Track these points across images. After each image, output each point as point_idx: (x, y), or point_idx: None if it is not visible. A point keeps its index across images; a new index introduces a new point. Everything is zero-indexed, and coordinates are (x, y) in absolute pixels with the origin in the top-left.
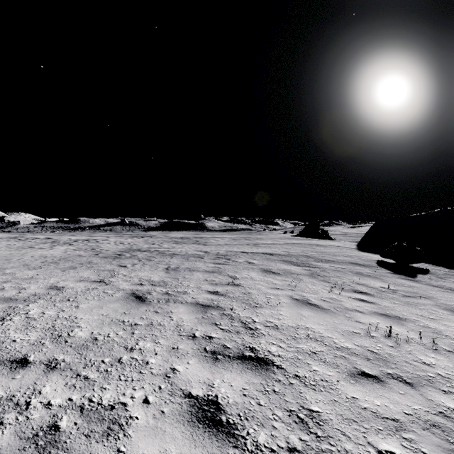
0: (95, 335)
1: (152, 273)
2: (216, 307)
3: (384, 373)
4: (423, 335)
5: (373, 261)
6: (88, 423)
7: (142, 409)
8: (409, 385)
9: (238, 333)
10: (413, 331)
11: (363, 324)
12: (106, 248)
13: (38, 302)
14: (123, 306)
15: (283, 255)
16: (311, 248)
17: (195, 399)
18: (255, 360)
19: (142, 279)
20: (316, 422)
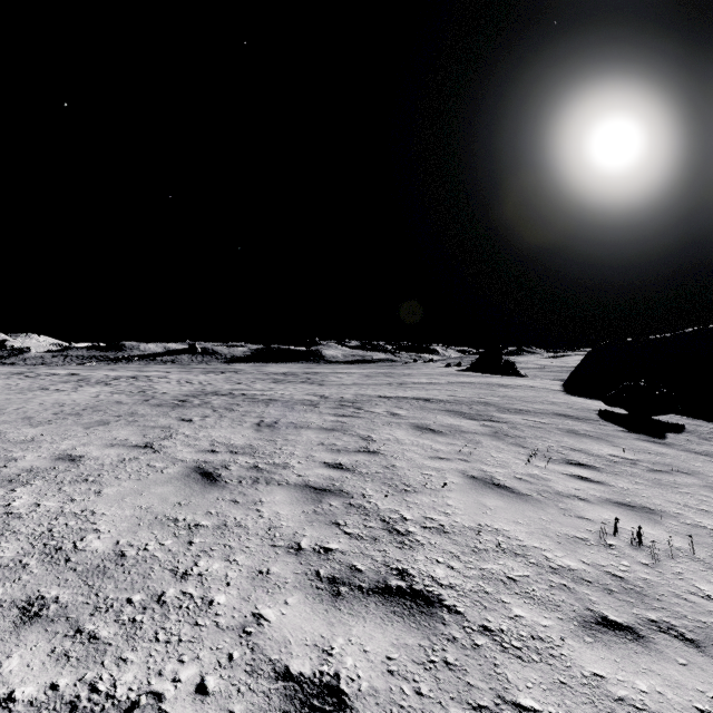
0: (122, 546)
1: (234, 432)
2: (338, 492)
3: (643, 620)
4: (695, 541)
5: (592, 411)
6: None
7: (191, 708)
8: (693, 645)
9: (377, 542)
10: (678, 535)
11: (591, 522)
12: (163, 390)
13: (33, 484)
14: (178, 490)
15: (446, 401)
16: (490, 390)
17: (296, 683)
18: (407, 596)
19: (215, 442)
20: None
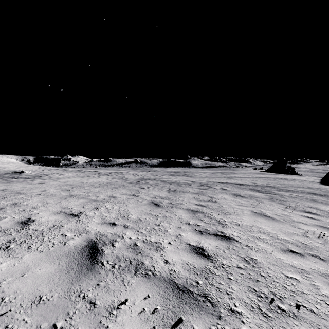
0: (139, 218)
1: (160, 192)
2: (201, 212)
3: (307, 253)
4: None
5: None
6: (148, 245)
7: (168, 245)
8: (322, 260)
9: (214, 225)
10: None
11: (303, 230)
12: (129, 178)
13: (108, 202)
14: (148, 207)
15: (250, 185)
16: (275, 181)
17: (192, 246)
18: (223, 237)
19: (155, 195)
20: (254, 262)
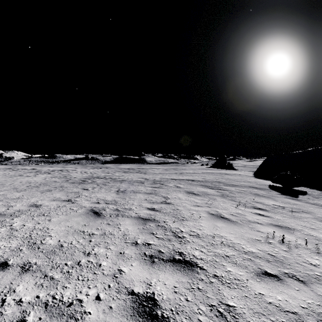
0: (61, 242)
1: (107, 194)
2: (153, 220)
3: (282, 272)
4: (307, 241)
5: (266, 185)
6: (50, 317)
7: (94, 305)
8: (302, 282)
9: (170, 241)
10: (300, 238)
11: (262, 233)
12: (74, 176)
13: (21, 216)
14: (83, 219)
15: (201, 181)
16: (221, 176)
17: (136, 296)
18: (182, 263)
19: (99, 198)
20: (232, 315)
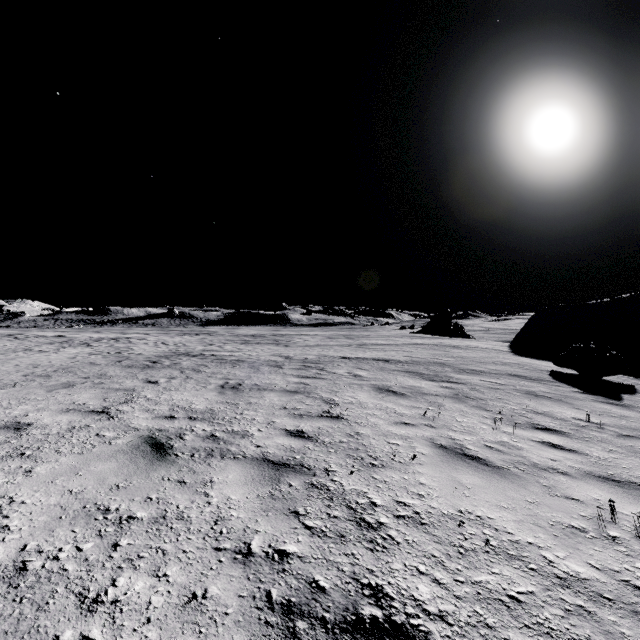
0: (27, 554)
1: (197, 395)
2: (299, 468)
3: None
4: None
5: (543, 371)
6: None
7: None
8: None
9: (343, 540)
10: None
11: (581, 504)
12: (139, 351)
13: None
14: (120, 467)
15: (404, 361)
16: (444, 351)
17: None
18: (386, 637)
19: (175, 406)
20: None
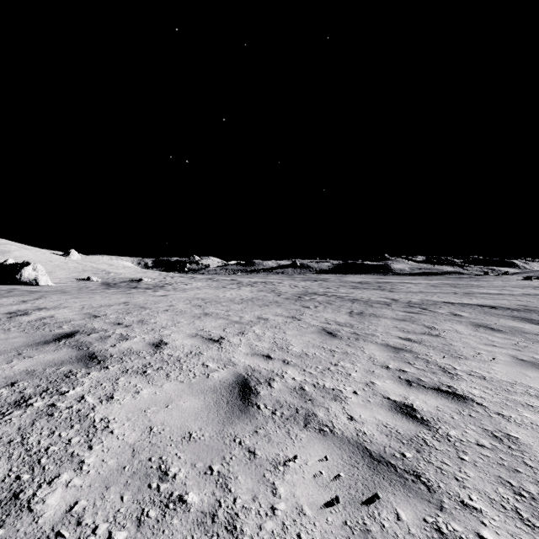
0: (305, 352)
1: (336, 315)
2: (409, 351)
3: None
4: None
5: None
6: (320, 392)
7: (353, 396)
8: None
9: (434, 374)
10: None
11: None
12: (284, 291)
13: (257, 326)
14: (318, 337)
15: (515, 309)
16: None
17: (393, 401)
18: (451, 394)
19: (328, 319)
20: (511, 441)
